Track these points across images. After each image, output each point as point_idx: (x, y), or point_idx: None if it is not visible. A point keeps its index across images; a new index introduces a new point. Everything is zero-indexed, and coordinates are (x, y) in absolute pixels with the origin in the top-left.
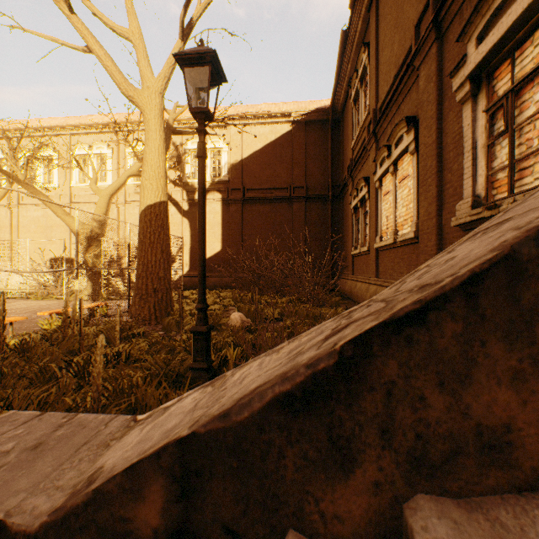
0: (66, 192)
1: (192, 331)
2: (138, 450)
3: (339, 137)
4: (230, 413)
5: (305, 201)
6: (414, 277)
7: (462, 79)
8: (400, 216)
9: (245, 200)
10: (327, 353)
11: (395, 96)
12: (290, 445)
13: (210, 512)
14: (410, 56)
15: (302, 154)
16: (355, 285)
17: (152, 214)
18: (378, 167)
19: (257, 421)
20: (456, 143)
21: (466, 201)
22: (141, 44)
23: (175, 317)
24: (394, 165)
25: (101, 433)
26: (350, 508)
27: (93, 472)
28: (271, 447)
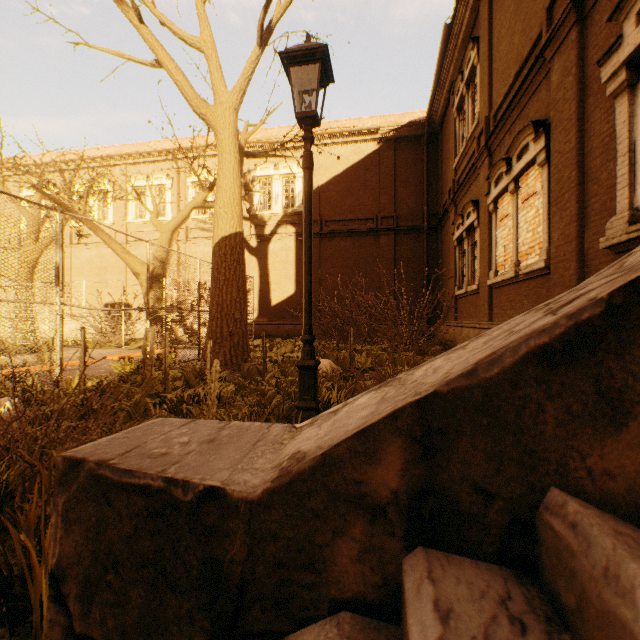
0: (122, 229)
1: (298, 365)
2: (340, 433)
3: (437, 156)
4: (476, 371)
5: (394, 234)
6: (639, 254)
7: (616, 66)
8: (523, 243)
9: (323, 234)
10: (591, 302)
11: (517, 97)
12: (549, 400)
13: (458, 471)
14: (538, 47)
15: (391, 177)
16: (460, 331)
17: (227, 247)
18: (493, 186)
19: (509, 377)
20: (605, 147)
21: (621, 216)
22: (213, 54)
23: (254, 364)
24: (515, 182)
25: (267, 435)
26: (623, 464)
27: (291, 456)
28: (527, 403)
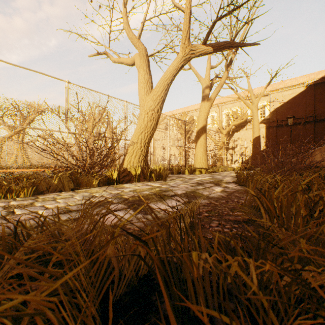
0: None
1: None
2: None
3: None
4: None
5: (313, 123)
6: None
7: None
8: None
9: (277, 126)
10: None
11: None
12: None
13: None
14: None
15: (312, 100)
16: None
17: (257, 139)
18: None
19: None
20: None
21: None
22: (251, 92)
23: None
24: None
25: None
26: None
27: None
28: None
